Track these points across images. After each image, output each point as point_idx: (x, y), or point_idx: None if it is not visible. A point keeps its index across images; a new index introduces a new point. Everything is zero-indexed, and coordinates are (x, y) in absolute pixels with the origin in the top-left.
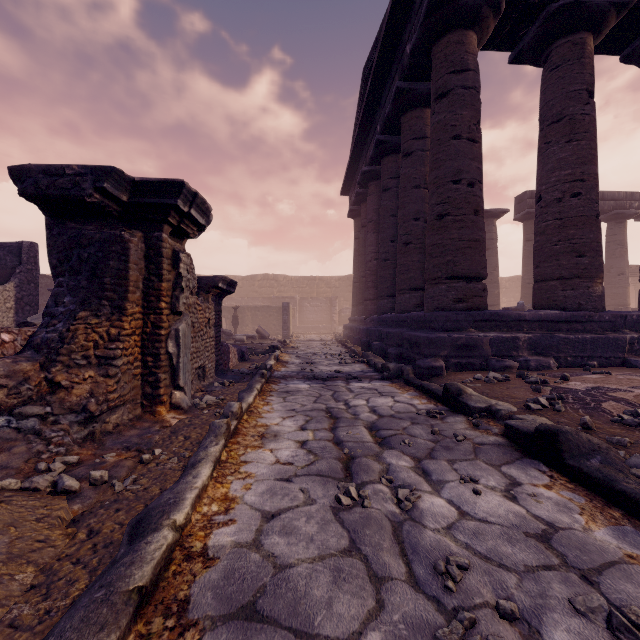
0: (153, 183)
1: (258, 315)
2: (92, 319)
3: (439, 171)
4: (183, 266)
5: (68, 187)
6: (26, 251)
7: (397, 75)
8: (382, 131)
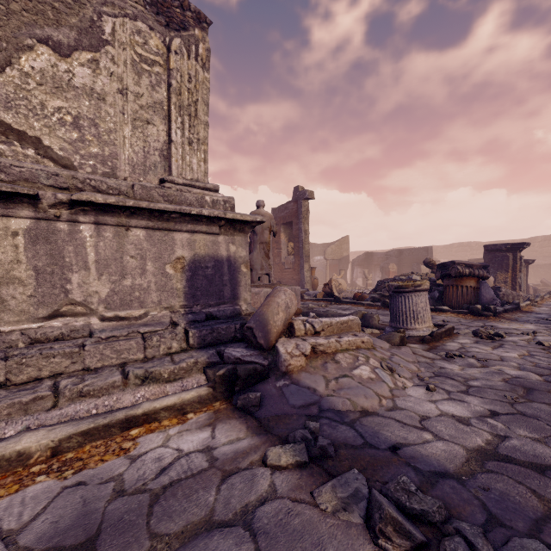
0: (517, 243)
1: (539, 271)
2: (500, 274)
3: None
4: (522, 260)
5: (498, 248)
6: (430, 250)
7: None
8: None
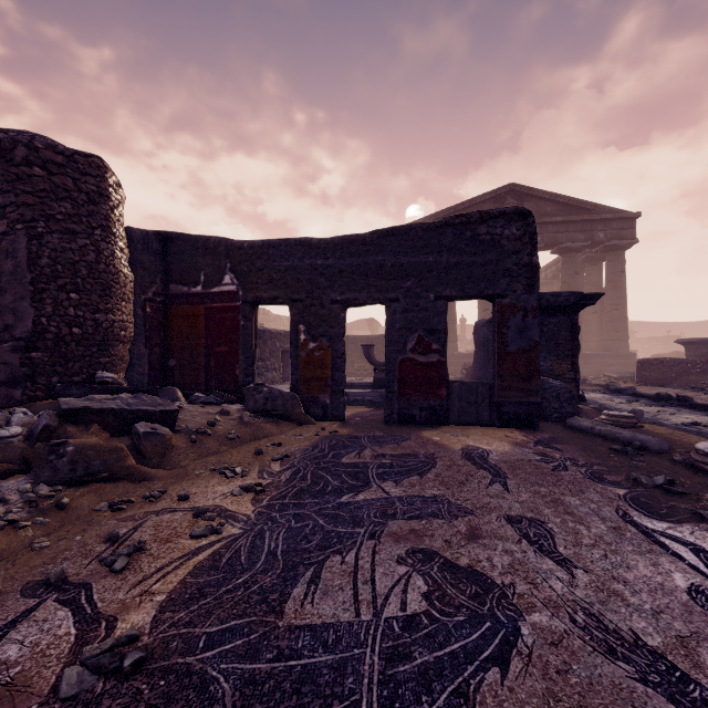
0: None
1: None
2: None
3: (626, 300)
4: None
5: None
6: None
7: (582, 235)
8: (547, 245)
